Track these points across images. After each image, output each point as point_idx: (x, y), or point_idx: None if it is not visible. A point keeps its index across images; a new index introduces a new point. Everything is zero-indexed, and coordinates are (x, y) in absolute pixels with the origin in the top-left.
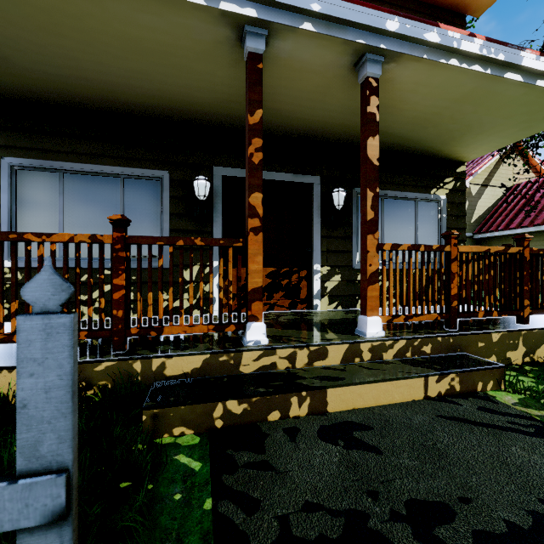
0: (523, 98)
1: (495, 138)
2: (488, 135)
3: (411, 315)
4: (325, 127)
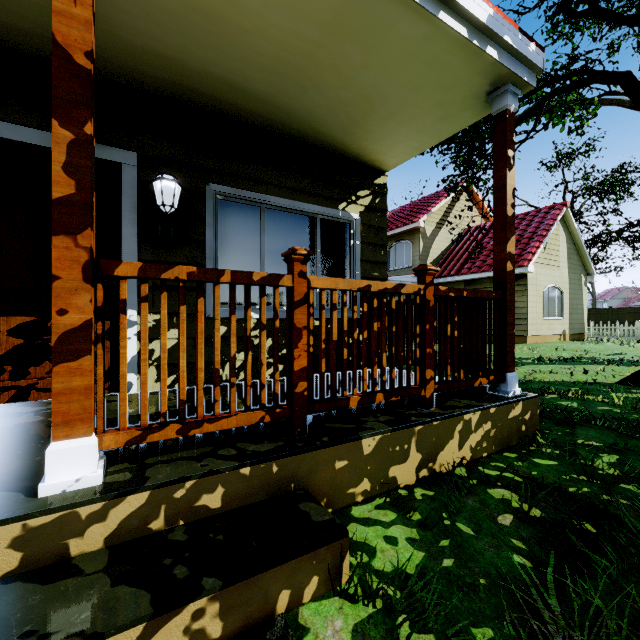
0: (427, 47)
1: (410, 132)
2: (400, 124)
3: (199, 421)
4: (118, 48)
